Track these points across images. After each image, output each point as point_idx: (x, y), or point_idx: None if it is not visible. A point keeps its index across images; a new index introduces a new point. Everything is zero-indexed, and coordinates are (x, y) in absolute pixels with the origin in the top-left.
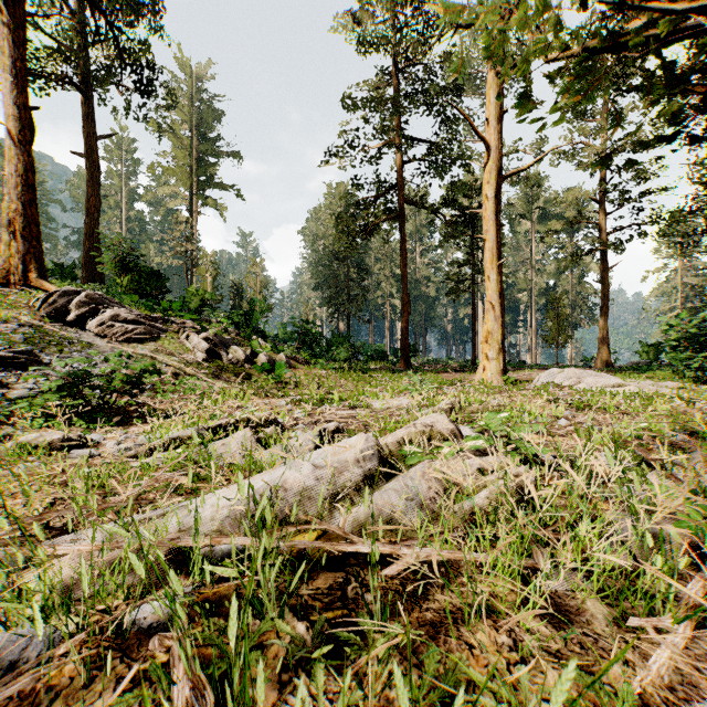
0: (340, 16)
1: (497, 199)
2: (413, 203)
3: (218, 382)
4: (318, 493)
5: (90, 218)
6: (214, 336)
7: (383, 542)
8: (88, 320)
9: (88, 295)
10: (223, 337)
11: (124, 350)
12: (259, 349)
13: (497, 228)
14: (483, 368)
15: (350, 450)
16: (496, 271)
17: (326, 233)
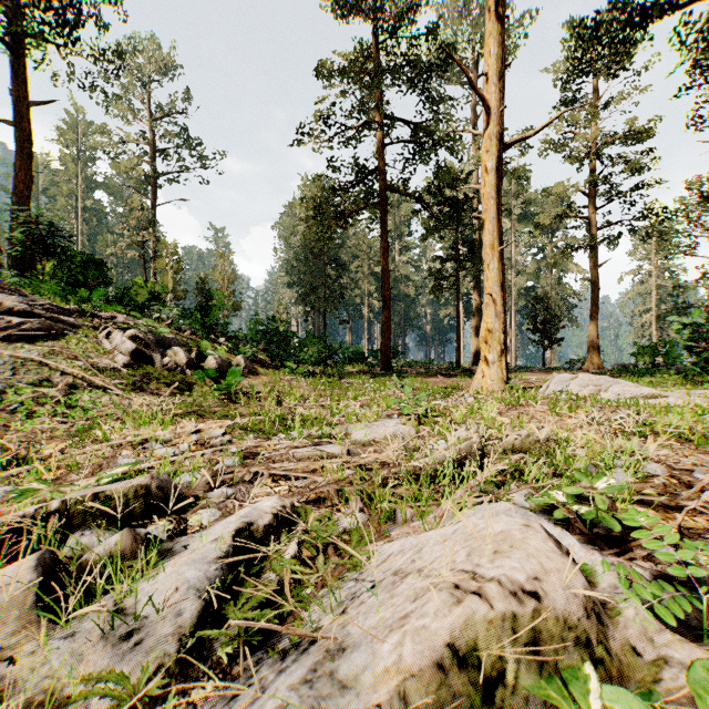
0: None
1: (499, 172)
2: (395, 190)
3: (138, 397)
4: None
5: (18, 196)
6: (149, 334)
7: None
8: None
9: None
10: (163, 335)
11: None
12: (209, 351)
13: (499, 206)
14: (482, 373)
15: None
16: (497, 257)
17: (301, 228)
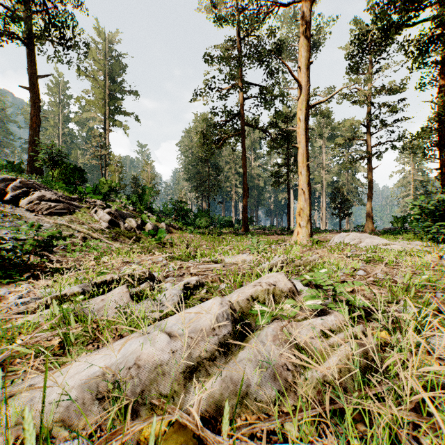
0: (203, 1)
1: (306, 121)
2: (250, 125)
3: (115, 243)
4: (173, 367)
5: (33, 131)
6: (115, 211)
7: (241, 439)
8: (21, 199)
9: (22, 181)
10: (122, 212)
11: (47, 221)
12: (147, 220)
13: (306, 140)
14: (297, 232)
15: (206, 315)
16: (306, 168)
17: (194, 145)
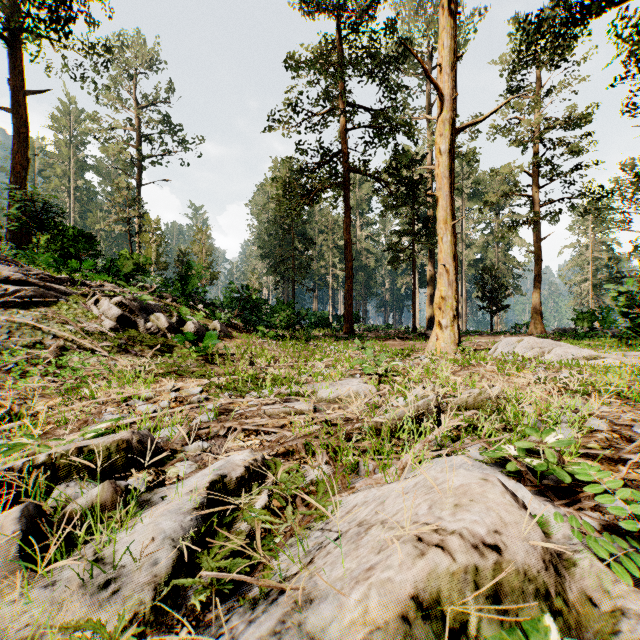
0: None
1: (451, 153)
2: (357, 171)
3: (123, 358)
4: None
5: (16, 176)
6: (133, 301)
7: None
8: None
9: None
10: (146, 302)
11: None
12: (188, 316)
13: (451, 185)
14: (436, 337)
15: None
16: (450, 231)
17: (272, 205)
